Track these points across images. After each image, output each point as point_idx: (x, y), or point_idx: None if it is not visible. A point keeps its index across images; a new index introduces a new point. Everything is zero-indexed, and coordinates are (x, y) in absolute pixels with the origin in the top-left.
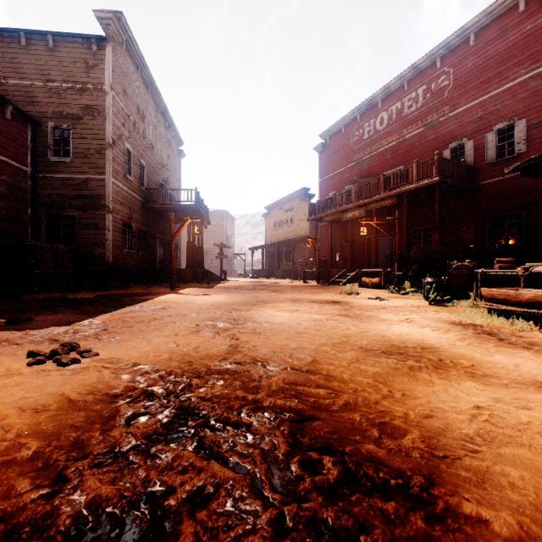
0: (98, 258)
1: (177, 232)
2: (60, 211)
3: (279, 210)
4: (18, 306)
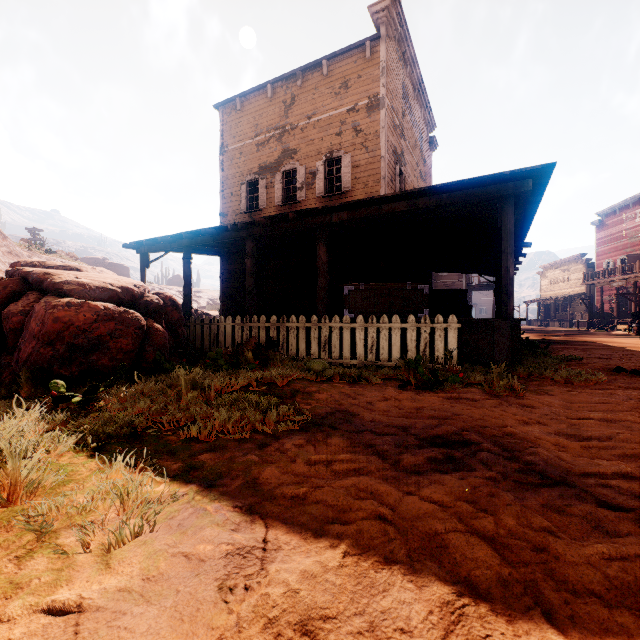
0: None
1: None
2: None
3: (554, 269)
4: None
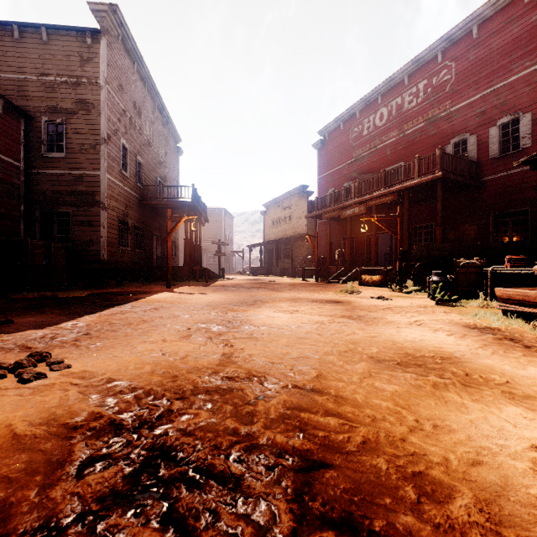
0: (93, 256)
1: (173, 229)
2: (54, 207)
3: (277, 207)
4: (3, 307)
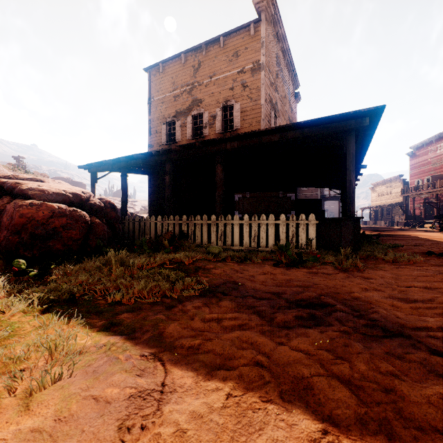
0: None
1: None
2: None
3: (381, 186)
4: None
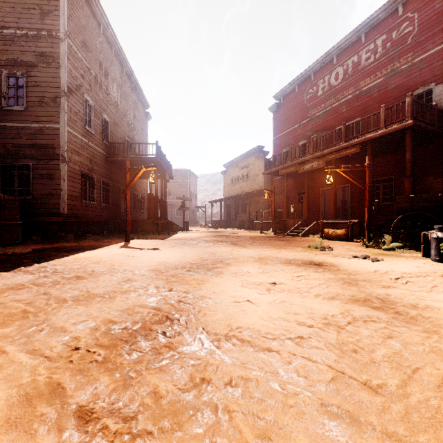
0: (53, 209)
1: (131, 181)
2: (14, 161)
3: (235, 167)
4: None
